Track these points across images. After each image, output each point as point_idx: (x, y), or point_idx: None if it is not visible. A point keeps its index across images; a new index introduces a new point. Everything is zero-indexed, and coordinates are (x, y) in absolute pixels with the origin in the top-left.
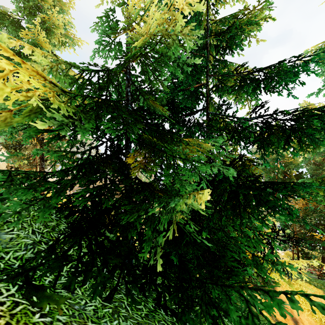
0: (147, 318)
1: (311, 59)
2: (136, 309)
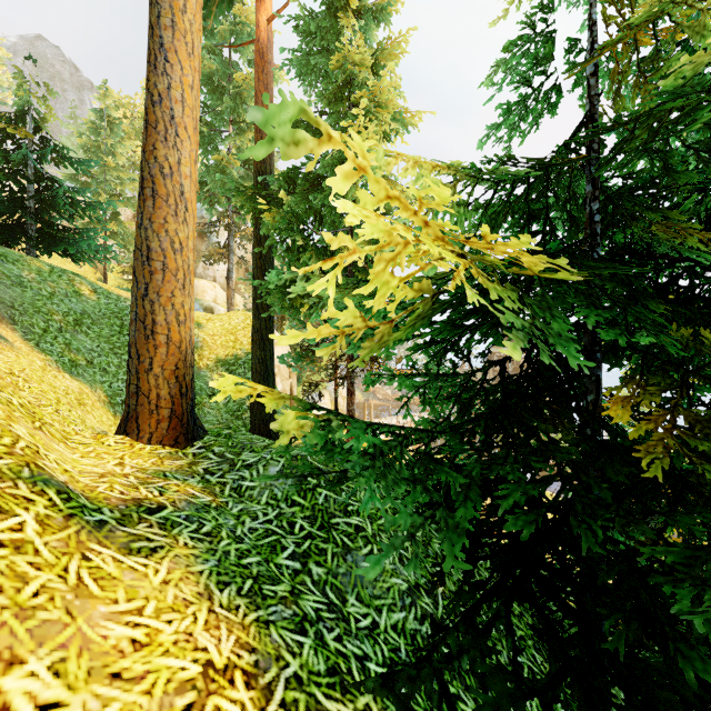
0: None
1: None
2: None
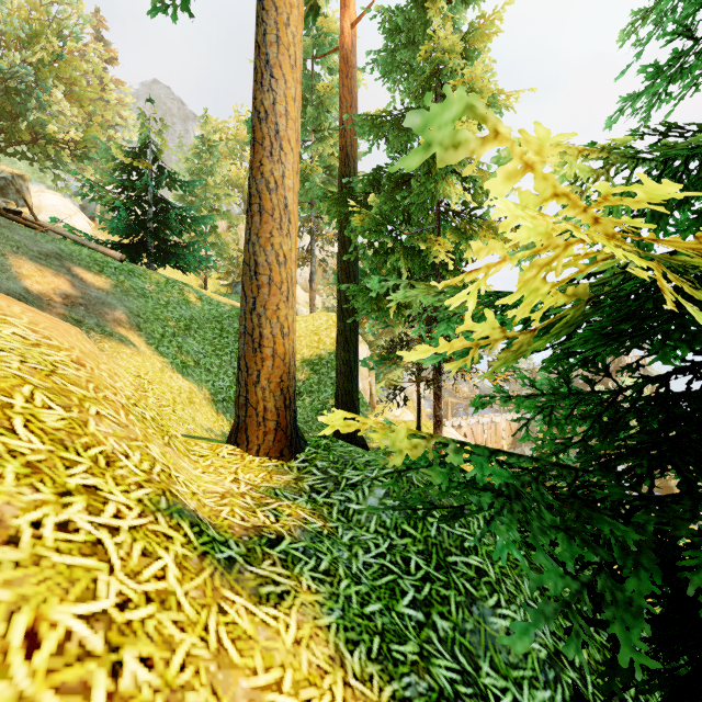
0: None
1: None
2: None
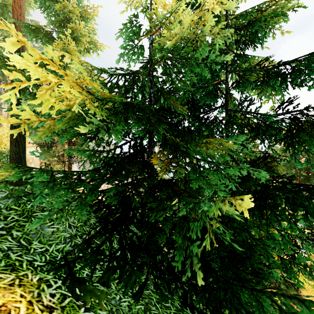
0: None
1: None
2: (165, 307)
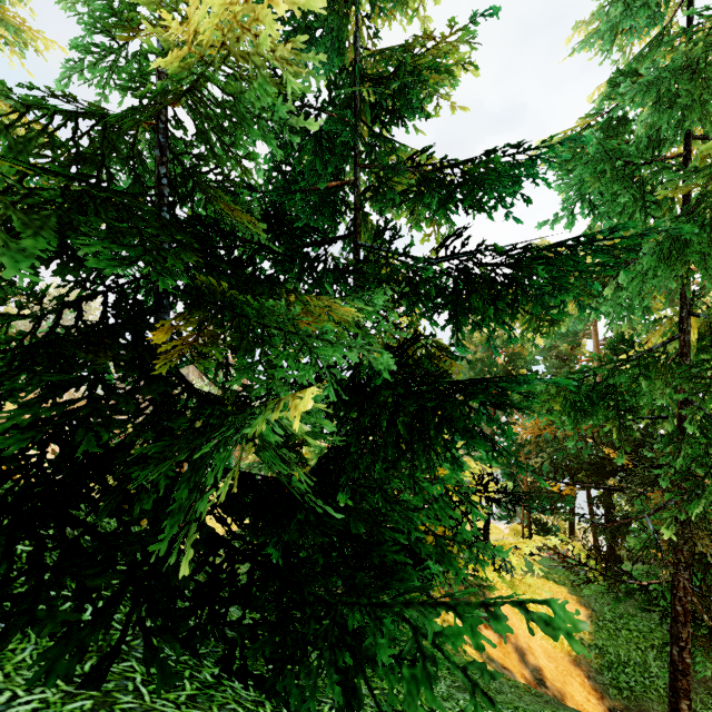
0: (192, 704)
1: (539, 154)
2: (167, 689)
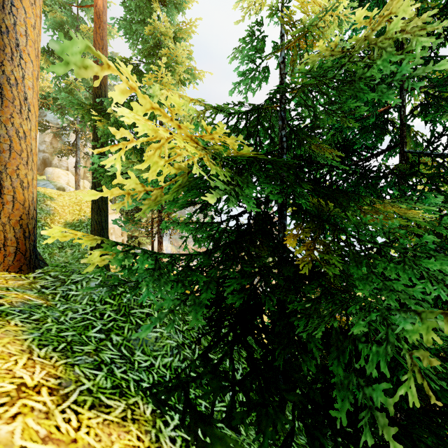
0: None
1: None
2: None
